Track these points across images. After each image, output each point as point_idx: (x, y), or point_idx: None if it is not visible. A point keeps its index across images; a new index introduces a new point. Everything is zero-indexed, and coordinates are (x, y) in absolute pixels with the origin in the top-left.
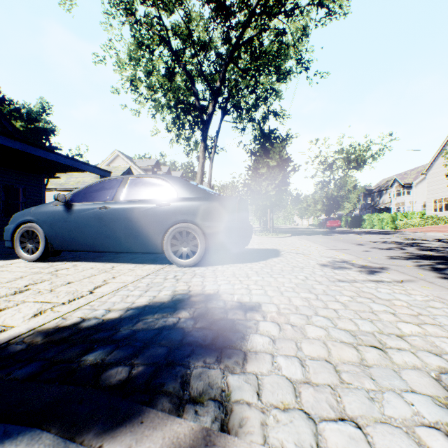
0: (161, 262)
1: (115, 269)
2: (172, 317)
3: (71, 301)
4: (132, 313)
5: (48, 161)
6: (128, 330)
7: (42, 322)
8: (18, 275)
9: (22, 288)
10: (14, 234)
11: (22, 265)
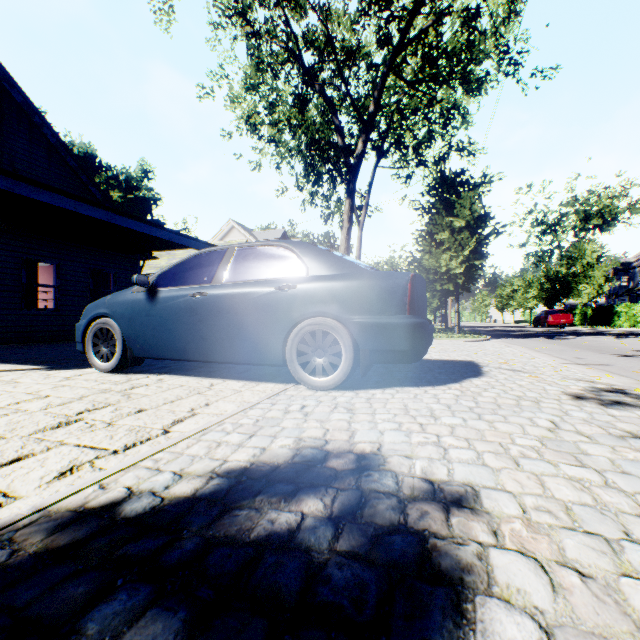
0: (283, 379)
1: (212, 388)
2: (288, 510)
3: (129, 448)
4: (216, 487)
5: (141, 235)
6: (196, 537)
7: (62, 493)
8: (79, 393)
9: (72, 417)
10: (86, 333)
11: (93, 378)
